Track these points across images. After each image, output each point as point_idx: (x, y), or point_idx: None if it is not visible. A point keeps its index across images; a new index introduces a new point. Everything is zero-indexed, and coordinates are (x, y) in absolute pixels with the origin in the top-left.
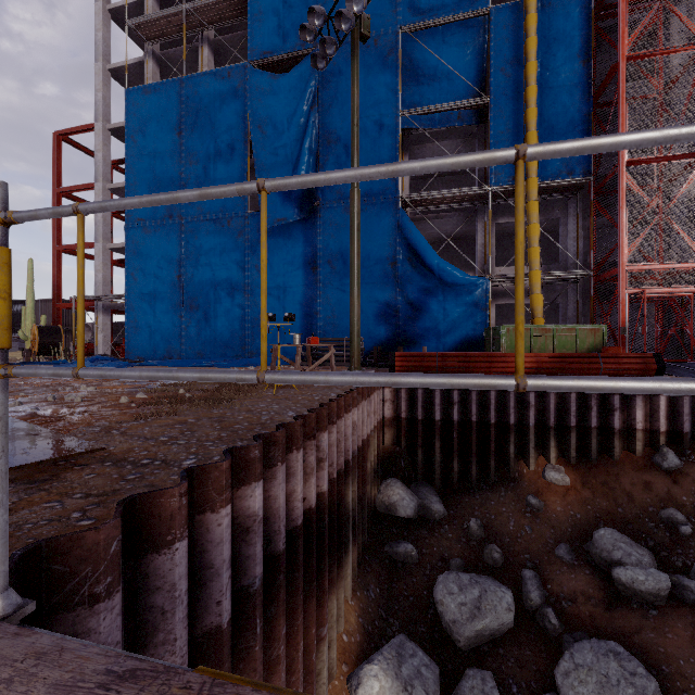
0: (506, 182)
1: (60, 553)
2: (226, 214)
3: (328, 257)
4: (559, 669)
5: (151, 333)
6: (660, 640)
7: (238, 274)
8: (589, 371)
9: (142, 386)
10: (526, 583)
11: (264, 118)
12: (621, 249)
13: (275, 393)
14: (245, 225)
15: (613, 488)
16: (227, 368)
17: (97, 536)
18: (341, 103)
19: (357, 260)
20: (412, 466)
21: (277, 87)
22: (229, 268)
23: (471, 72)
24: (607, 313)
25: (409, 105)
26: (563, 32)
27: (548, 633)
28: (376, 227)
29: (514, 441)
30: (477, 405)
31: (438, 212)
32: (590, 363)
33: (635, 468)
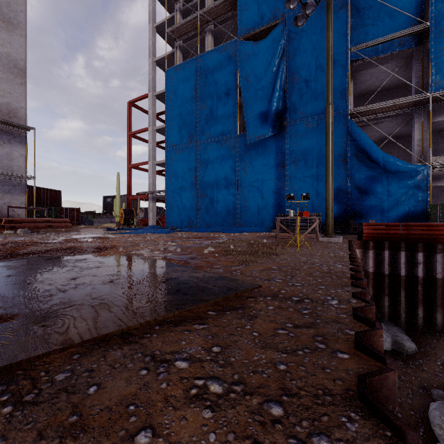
0: None
1: (374, 390)
2: (224, 137)
3: (293, 159)
4: None
5: (179, 212)
6: None
7: (231, 174)
8: None
9: (199, 243)
10: None
11: (248, 72)
12: None
13: (294, 250)
14: (236, 142)
15: None
16: (231, 233)
17: (394, 377)
18: (302, 52)
19: (332, 156)
20: (378, 309)
21: (257, 50)
22: (226, 171)
23: (411, 6)
24: None
25: (356, 43)
26: None
27: None
28: None
29: None
30: (441, 265)
31: (372, 120)
32: None
33: None
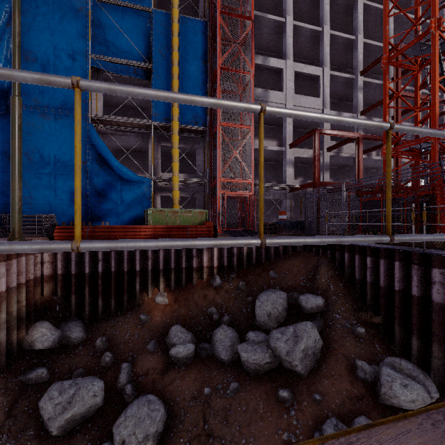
0: (162, 121)
1: None
2: None
3: (25, 150)
4: (116, 424)
5: None
6: (181, 383)
7: None
8: (182, 236)
9: None
10: (121, 372)
11: None
12: (218, 169)
13: None
14: None
15: (189, 301)
16: None
17: None
18: (38, 31)
19: (18, 153)
20: (67, 308)
21: None
22: None
23: (142, 45)
24: (215, 203)
25: (98, 52)
26: (193, 41)
27: (126, 401)
28: (70, 133)
29: (139, 281)
30: (115, 260)
31: (131, 132)
32: (183, 231)
33: (202, 288)
